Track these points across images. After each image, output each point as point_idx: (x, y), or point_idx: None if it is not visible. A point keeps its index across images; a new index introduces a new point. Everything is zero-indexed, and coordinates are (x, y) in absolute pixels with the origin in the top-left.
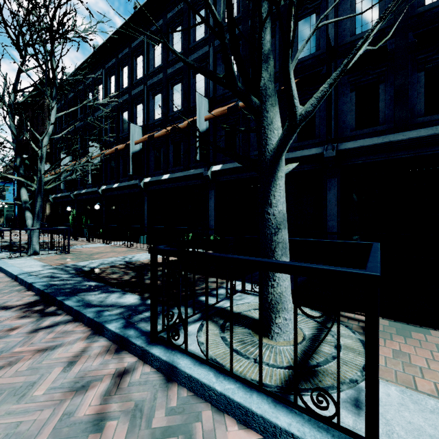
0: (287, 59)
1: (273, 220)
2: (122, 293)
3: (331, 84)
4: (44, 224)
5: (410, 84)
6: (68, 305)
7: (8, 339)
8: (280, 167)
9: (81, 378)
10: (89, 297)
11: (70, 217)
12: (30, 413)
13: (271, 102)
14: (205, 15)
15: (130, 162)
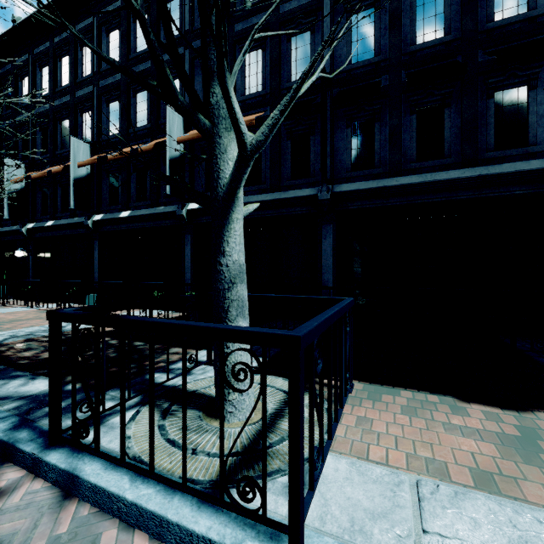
0: (222, 72)
1: (226, 272)
2: (30, 377)
3: (282, 111)
4: None
5: (403, 126)
6: None
7: None
8: (235, 207)
9: None
10: None
11: None
12: None
13: (225, 126)
14: (179, 6)
15: (71, 192)
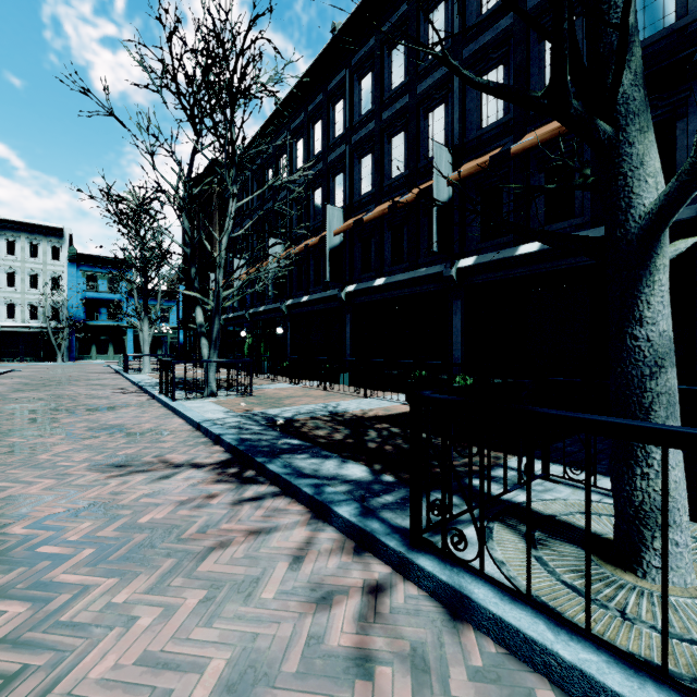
0: None
1: (646, 350)
2: (340, 460)
3: None
4: None
5: None
6: (272, 471)
7: (210, 509)
8: (661, 248)
9: (318, 585)
10: (297, 462)
11: (245, 345)
12: (265, 624)
13: (638, 125)
14: (445, 12)
15: (327, 264)
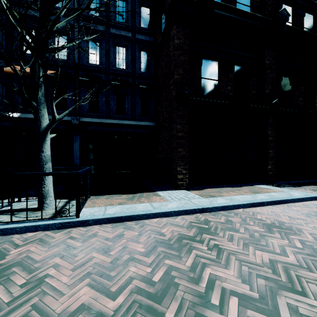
0: (52, 102)
1: (44, 158)
2: None
3: (69, 112)
4: None
5: (111, 98)
6: None
7: None
8: (48, 136)
9: None
10: None
11: None
12: None
13: (43, 106)
14: None
15: None
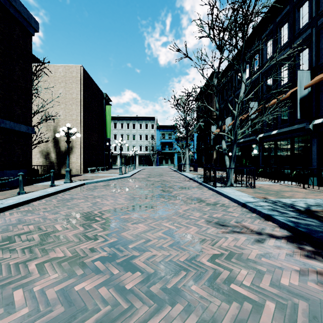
0: None
1: None
2: None
3: None
4: (216, 164)
5: None
6: None
7: None
8: None
9: None
10: None
11: None
12: None
13: None
14: None
15: (298, 108)
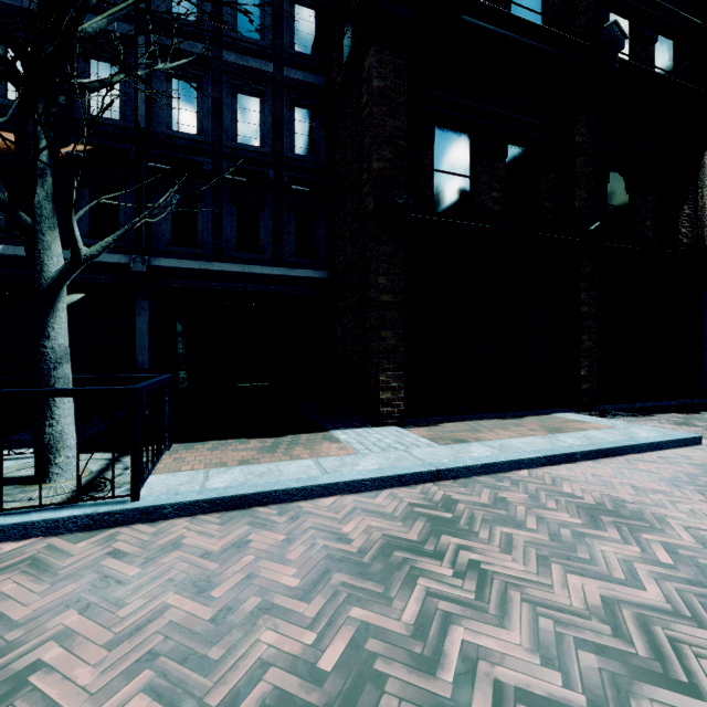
0: (70, 213)
1: (52, 354)
2: None
3: (116, 240)
4: None
5: (226, 214)
6: None
7: None
8: (61, 298)
9: None
10: None
11: None
12: None
13: (49, 225)
14: None
15: None
